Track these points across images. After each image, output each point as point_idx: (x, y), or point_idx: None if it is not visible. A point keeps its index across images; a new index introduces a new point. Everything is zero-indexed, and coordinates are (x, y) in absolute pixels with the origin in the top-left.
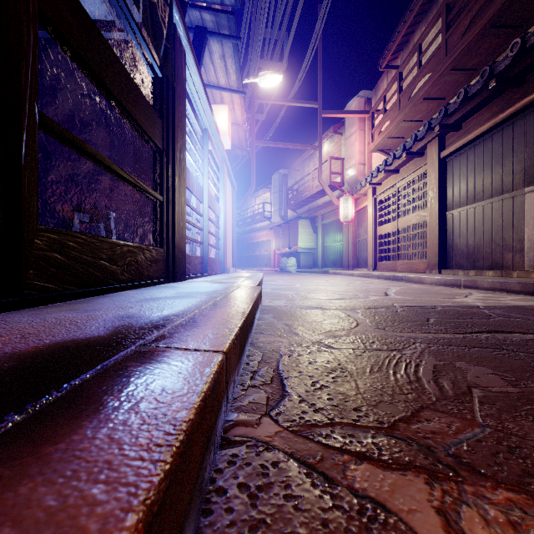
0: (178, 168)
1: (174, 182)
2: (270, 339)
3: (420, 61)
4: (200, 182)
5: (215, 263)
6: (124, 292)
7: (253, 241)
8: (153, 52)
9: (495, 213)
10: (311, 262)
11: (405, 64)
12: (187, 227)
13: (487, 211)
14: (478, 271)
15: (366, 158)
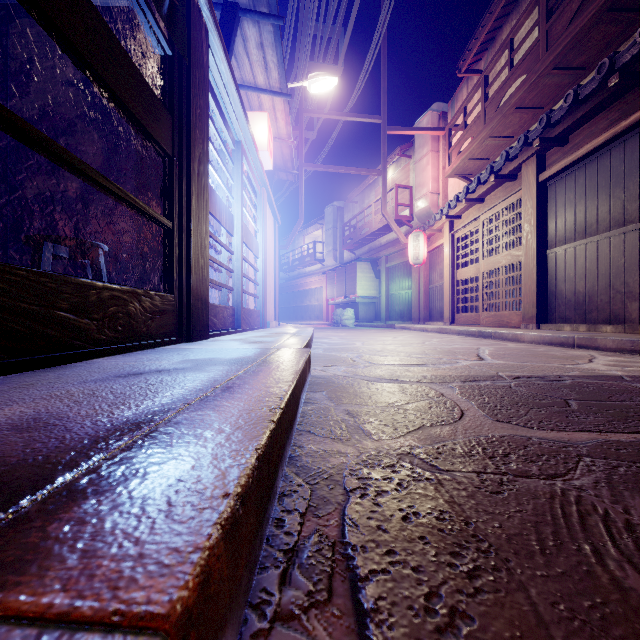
0: (195, 185)
1: (190, 202)
2: (325, 446)
3: (512, 60)
4: (231, 210)
5: (252, 315)
6: (100, 359)
7: (301, 289)
8: (159, 20)
9: (614, 250)
10: (373, 314)
11: (492, 66)
12: (218, 270)
13: (603, 248)
14: (591, 326)
15: (441, 186)
